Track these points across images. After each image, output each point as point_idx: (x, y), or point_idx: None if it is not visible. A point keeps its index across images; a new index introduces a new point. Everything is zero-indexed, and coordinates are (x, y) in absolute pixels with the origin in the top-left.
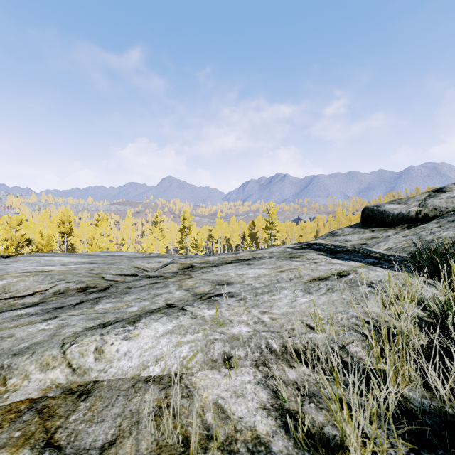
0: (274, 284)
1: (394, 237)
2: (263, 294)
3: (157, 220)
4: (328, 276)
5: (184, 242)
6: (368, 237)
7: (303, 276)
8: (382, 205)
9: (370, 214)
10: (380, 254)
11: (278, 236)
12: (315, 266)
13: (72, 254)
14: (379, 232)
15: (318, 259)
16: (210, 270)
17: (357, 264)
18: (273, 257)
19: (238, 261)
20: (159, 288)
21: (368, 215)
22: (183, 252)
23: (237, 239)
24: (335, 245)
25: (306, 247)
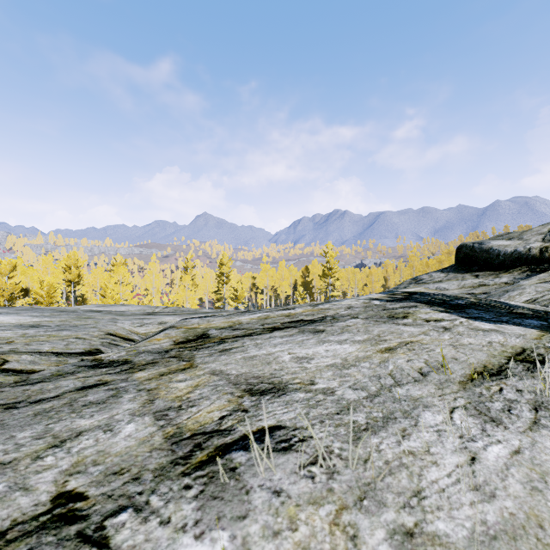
0: (390, 388)
1: (529, 282)
2: (374, 432)
3: (188, 266)
4: (502, 363)
5: (221, 292)
6: (473, 285)
7: (448, 365)
8: (485, 242)
9: (469, 253)
10: (530, 309)
11: (338, 285)
12: (451, 336)
13: (30, 310)
14: (486, 277)
15: (445, 320)
16: (238, 346)
17: (528, 332)
18: (358, 317)
19: (294, 325)
20: (89, 409)
21: (466, 254)
22: (220, 304)
23: (287, 289)
24: (448, 295)
25: (403, 297)
